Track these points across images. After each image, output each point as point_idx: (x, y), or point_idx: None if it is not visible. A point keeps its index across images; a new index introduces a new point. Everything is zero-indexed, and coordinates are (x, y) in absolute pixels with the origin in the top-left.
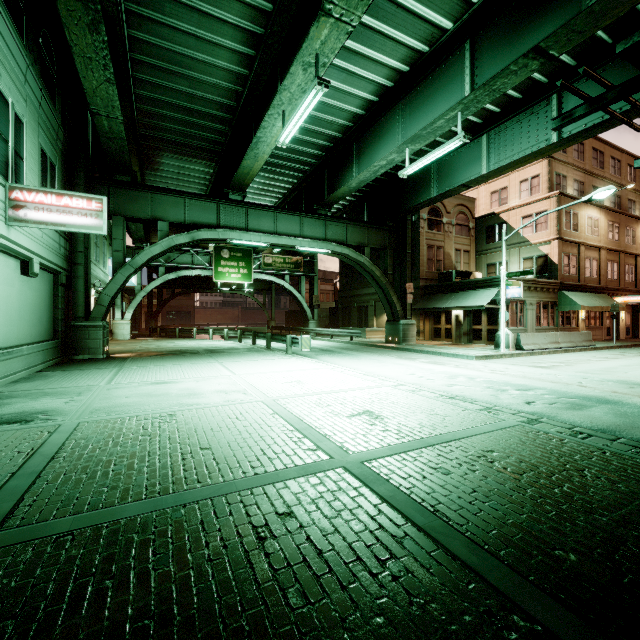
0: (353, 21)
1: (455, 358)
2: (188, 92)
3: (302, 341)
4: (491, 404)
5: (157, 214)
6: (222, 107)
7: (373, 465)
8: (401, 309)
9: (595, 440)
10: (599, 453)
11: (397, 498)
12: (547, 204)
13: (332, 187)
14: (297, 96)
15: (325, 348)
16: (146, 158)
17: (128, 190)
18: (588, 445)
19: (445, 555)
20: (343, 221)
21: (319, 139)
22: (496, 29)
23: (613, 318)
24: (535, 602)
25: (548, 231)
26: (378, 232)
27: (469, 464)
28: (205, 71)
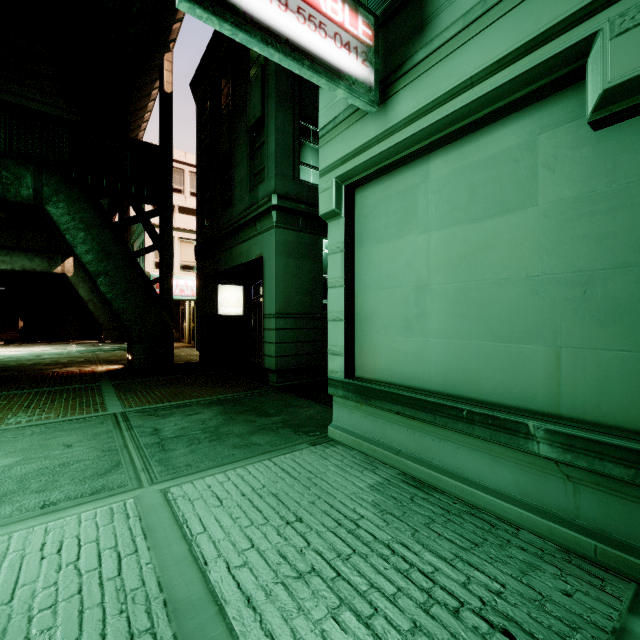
0: None
1: None
2: None
3: None
4: None
5: None
6: None
7: None
8: None
9: None
10: None
11: None
12: None
13: None
14: None
15: None
16: None
17: None
18: None
19: None
20: None
21: None
22: None
23: None
24: None
25: None
26: None
27: None
28: None
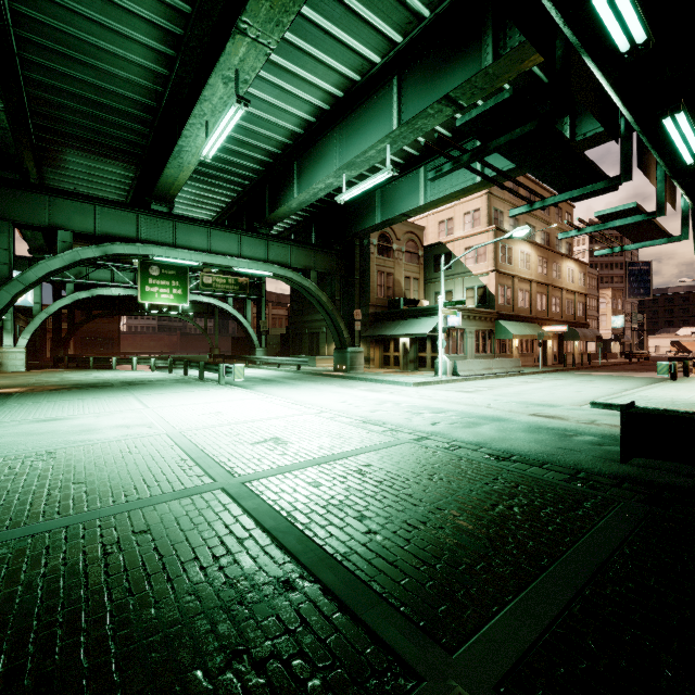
0: (271, 44)
1: (394, 385)
2: (95, 84)
3: (235, 370)
4: (396, 426)
5: (57, 221)
6: (140, 106)
7: (253, 484)
8: (349, 336)
9: (461, 451)
10: (456, 460)
11: (259, 509)
12: (486, 237)
13: (273, 205)
14: (220, 109)
15: (267, 378)
16: (44, 152)
17: (16, 190)
18: (453, 455)
19: (275, 547)
20: (287, 242)
21: (257, 153)
22: (418, 71)
23: (539, 346)
24: (327, 569)
25: (487, 263)
26: (325, 256)
27: (342, 477)
28: (115, 63)
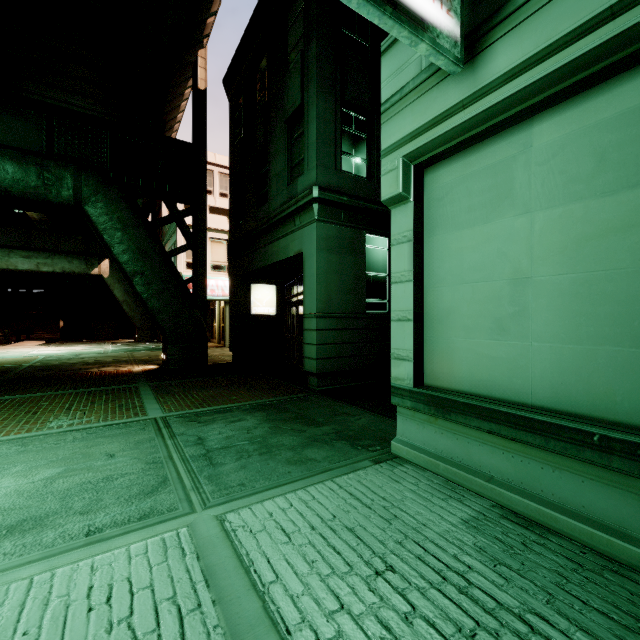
0: None
1: None
2: None
3: None
4: None
5: None
6: None
7: None
8: None
9: None
10: None
11: None
12: None
13: None
14: None
15: None
16: None
17: None
18: None
19: None
20: None
21: None
22: None
23: None
24: None
25: None
26: None
27: None
28: None
